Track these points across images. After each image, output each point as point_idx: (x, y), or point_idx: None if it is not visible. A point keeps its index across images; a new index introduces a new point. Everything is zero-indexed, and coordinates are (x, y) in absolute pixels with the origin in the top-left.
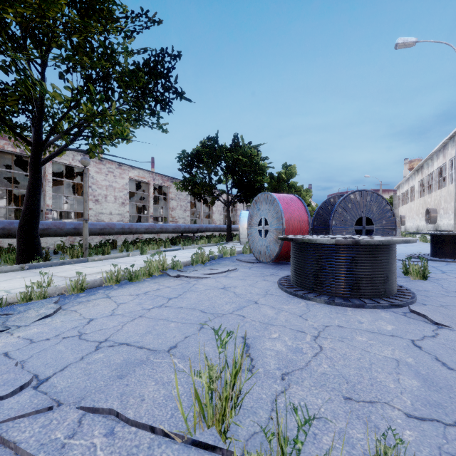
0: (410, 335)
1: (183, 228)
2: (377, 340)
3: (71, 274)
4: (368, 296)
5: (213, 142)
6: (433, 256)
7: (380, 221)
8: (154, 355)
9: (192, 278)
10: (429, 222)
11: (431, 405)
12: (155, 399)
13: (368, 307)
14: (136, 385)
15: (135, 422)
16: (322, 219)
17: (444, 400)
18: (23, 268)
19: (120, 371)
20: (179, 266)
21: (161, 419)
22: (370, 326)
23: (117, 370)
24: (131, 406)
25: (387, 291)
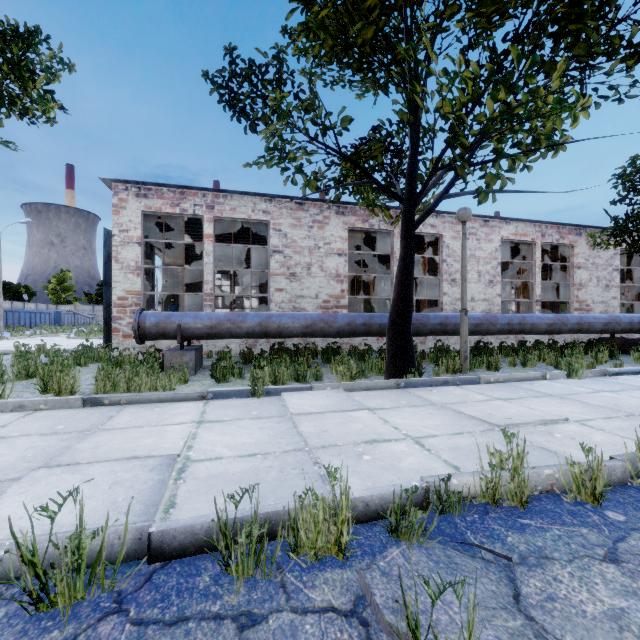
0: None
1: (626, 323)
2: None
3: (489, 415)
4: None
5: None
6: None
7: None
8: None
9: None
10: None
11: None
12: None
13: None
14: None
15: None
16: None
17: None
18: (398, 386)
19: None
20: None
21: None
22: None
23: None
24: None
25: None
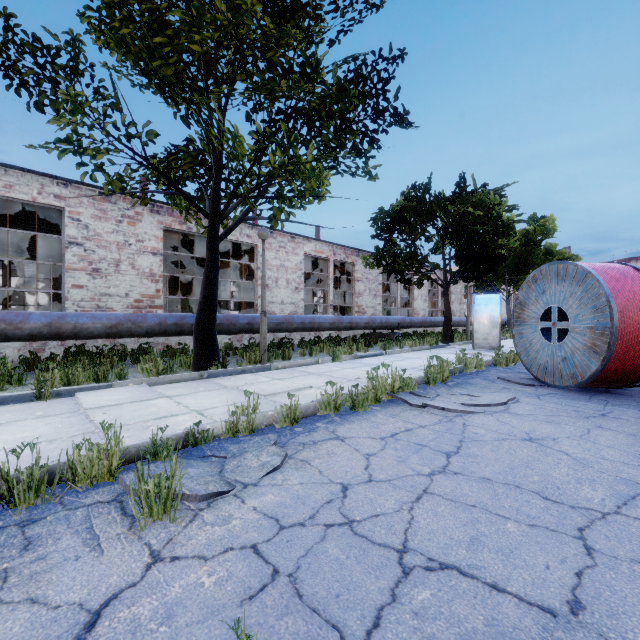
0: None
1: (379, 322)
2: None
3: (263, 390)
4: None
5: (424, 190)
6: None
7: None
8: (567, 635)
9: (453, 412)
10: None
11: None
12: None
13: None
14: None
15: None
16: None
17: None
18: (202, 377)
19: None
20: (411, 387)
21: None
22: None
23: None
24: None
25: None
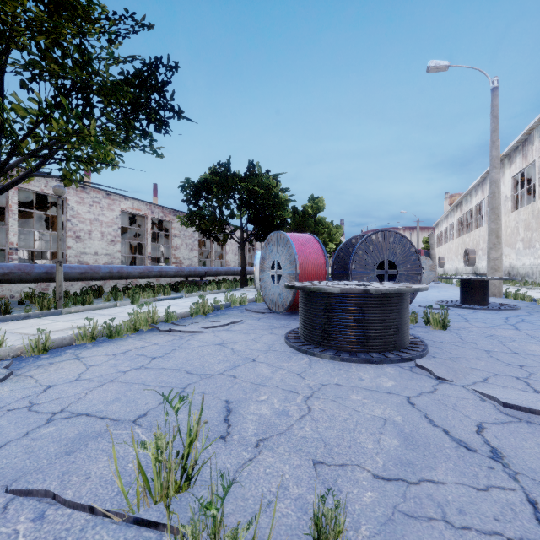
0: (407, 392)
1: (188, 271)
2: (372, 398)
3: (36, 331)
4: (376, 349)
5: (224, 169)
6: (462, 302)
7: (405, 265)
8: (115, 426)
9: (187, 332)
10: (467, 264)
11: (402, 465)
12: (103, 476)
13: (375, 362)
14: (84, 462)
15: (73, 503)
16: (343, 262)
17: (417, 458)
18: None
19: (70, 447)
20: (174, 319)
21: (104, 497)
22: (370, 383)
23: (67, 446)
24: (72, 486)
25: (397, 343)
